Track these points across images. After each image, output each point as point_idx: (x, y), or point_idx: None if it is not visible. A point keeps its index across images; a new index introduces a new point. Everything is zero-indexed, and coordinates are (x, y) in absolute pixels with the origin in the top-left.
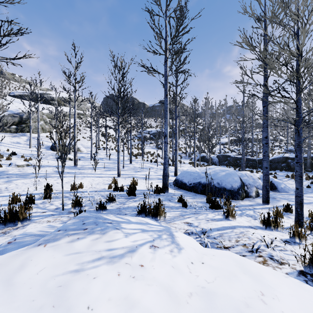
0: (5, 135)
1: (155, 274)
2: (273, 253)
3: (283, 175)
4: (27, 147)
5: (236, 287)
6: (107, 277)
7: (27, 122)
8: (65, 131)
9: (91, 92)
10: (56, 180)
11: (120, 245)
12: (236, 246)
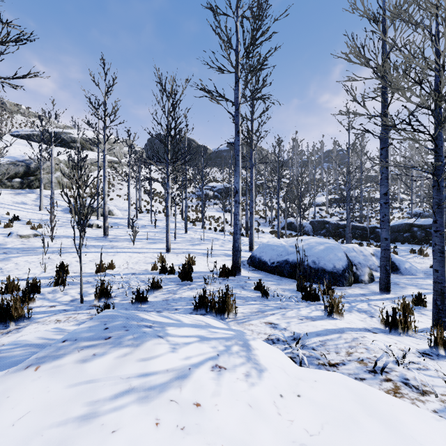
0: (5, 192)
1: (220, 421)
2: (408, 374)
3: (407, 249)
4: (36, 209)
5: (360, 445)
6: (136, 429)
7: (36, 173)
8: (85, 183)
9: (129, 130)
10: (76, 257)
11: (162, 366)
12: (348, 363)
